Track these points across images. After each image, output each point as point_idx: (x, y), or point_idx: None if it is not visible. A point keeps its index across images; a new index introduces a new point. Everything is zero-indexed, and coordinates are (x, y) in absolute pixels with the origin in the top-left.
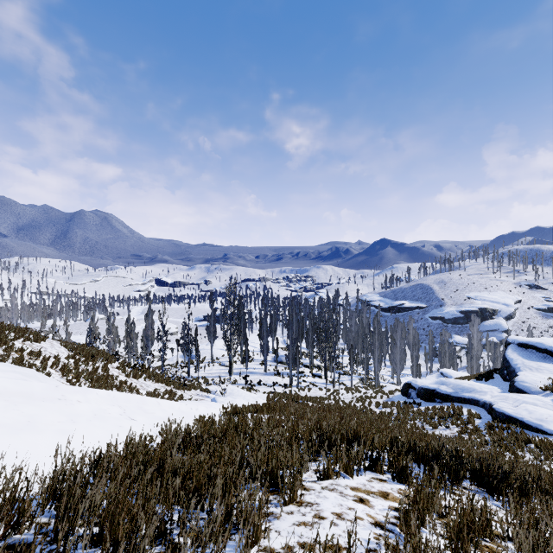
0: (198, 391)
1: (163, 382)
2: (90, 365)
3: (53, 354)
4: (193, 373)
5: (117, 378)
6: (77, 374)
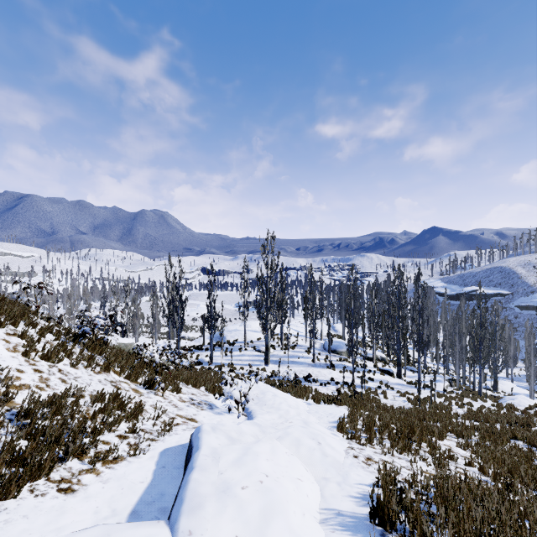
0: (198, 392)
1: (121, 371)
2: None
3: None
4: (219, 358)
5: None
6: None
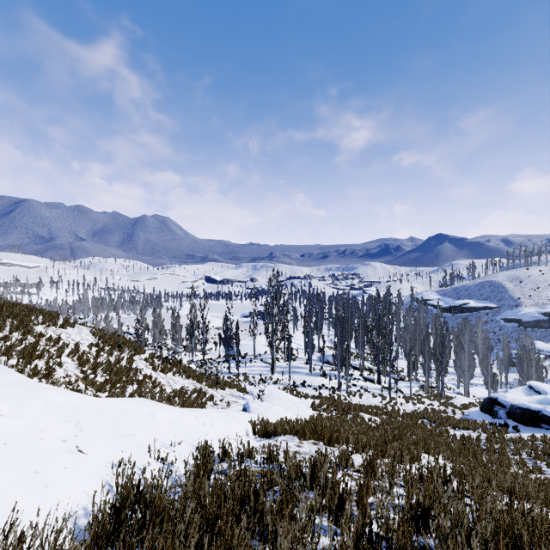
0: (233, 391)
1: (194, 378)
2: (111, 356)
3: (75, 341)
4: (234, 369)
5: (141, 372)
6: (94, 365)
